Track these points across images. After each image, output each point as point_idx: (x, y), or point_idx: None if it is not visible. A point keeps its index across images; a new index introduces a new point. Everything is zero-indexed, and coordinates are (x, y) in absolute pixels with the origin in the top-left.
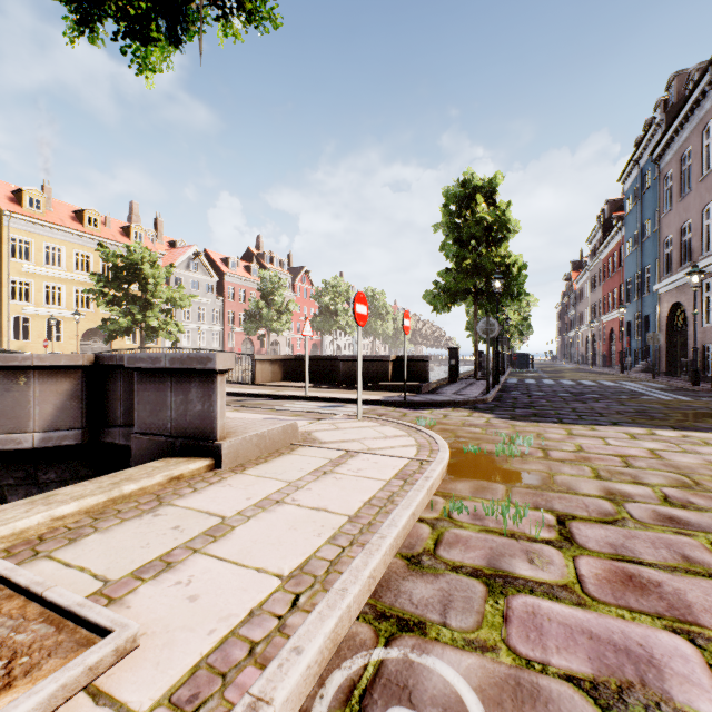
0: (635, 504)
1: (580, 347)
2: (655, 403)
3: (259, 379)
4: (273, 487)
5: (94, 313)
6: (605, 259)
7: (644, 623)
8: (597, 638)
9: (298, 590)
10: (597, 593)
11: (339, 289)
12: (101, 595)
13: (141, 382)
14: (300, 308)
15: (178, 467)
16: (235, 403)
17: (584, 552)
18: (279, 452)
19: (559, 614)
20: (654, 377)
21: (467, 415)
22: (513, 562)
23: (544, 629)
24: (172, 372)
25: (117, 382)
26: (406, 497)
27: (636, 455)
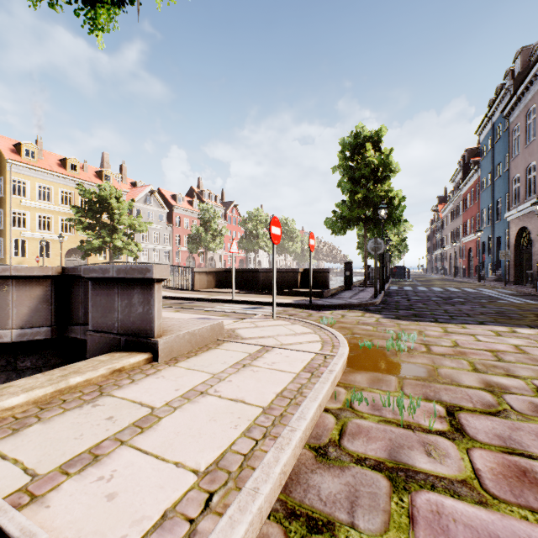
0: (513, 396)
1: (444, 262)
2: (510, 306)
3: (197, 287)
4: (199, 379)
5: (74, 236)
6: (465, 194)
7: None
8: None
9: (212, 488)
10: (496, 490)
11: (260, 218)
12: (25, 492)
13: (94, 289)
14: (231, 233)
15: (120, 361)
16: (177, 305)
17: (476, 444)
18: (208, 346)
19: (463, 514)
20: (505, 285)
21: (361, 315)
22: (412, 454)
23: (451, 532)
24: (119, 280)
25: (79, 288)
26: (313, 390)
27: (504, 350)
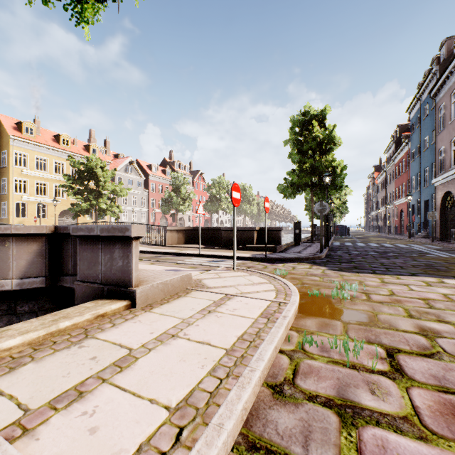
0: (444, 339)
1: (379, 221)
2: (437, 259)
3: (169, 243)
4: (170, 323)
5: (66, 200)
6: (397, 164)
7: None
8: None
9: (182, 423)
10: (435, 426)
11: (222, 184)
12: (18, 425)
13: (82, 245)
14: (197, 197)
15: (103, 307)
16: (152, 258)
17: (414, 383)
18: (178, 295)
19: (406, 449)
20: (433, 241)
21: (309, 267)
22: (358, 392)
23: None
24: (102, 238)
25: (69, 244)
26: (270, 334)
27: (435, 298)
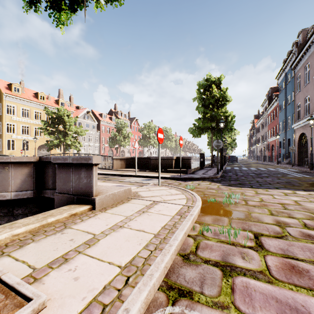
0: (291, 228)
1: (258, 153)
2: (294, 178)
3: (115, 167)
4: (118, 219)
5: (43, 138)
6: (269, 114)
7: (303, 293)
8: (280, 301)
9: (129, 274)
10: (278, 276)
11: (151, 127)
12: (31, 277)
13: (59, 169)
14: (134, 136)
15: (75, 209)
16: (104, 178)
17: (269, 253)
18: (122, 201)
19: (259, 287)
20: (292, 166)
21: (209, 184)
22: (234, 258)
23: (252, 296)
24: (73, 164)
25: (49, 169)
26: (182, 225)
27: (288, 203)
